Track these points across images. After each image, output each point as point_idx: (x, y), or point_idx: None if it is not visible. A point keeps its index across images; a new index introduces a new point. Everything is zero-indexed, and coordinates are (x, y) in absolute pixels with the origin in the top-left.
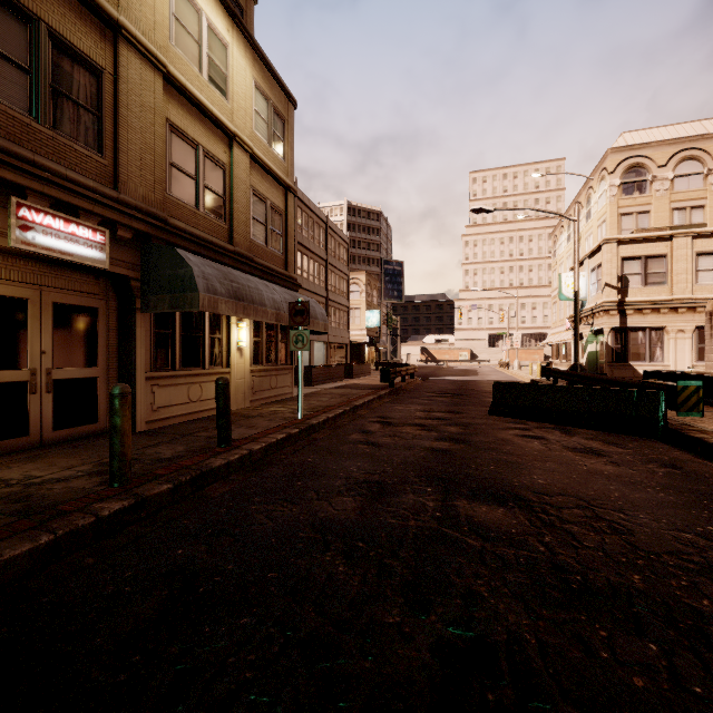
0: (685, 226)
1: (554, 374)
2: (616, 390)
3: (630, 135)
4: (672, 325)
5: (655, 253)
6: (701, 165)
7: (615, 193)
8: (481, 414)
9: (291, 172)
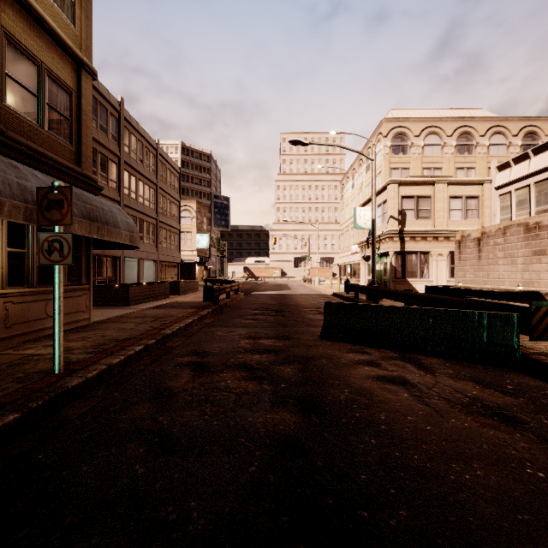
0: (440, 177)
1: (356, 289)
2: (464, 312)
3: (395, 112)
4: (434, 250)
5: (424, 194)
6: (440, 139)
7: (388, 152)
8: (313, 339)
9: (87, 46)
